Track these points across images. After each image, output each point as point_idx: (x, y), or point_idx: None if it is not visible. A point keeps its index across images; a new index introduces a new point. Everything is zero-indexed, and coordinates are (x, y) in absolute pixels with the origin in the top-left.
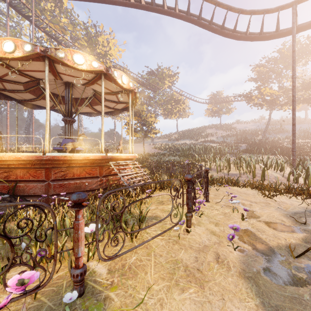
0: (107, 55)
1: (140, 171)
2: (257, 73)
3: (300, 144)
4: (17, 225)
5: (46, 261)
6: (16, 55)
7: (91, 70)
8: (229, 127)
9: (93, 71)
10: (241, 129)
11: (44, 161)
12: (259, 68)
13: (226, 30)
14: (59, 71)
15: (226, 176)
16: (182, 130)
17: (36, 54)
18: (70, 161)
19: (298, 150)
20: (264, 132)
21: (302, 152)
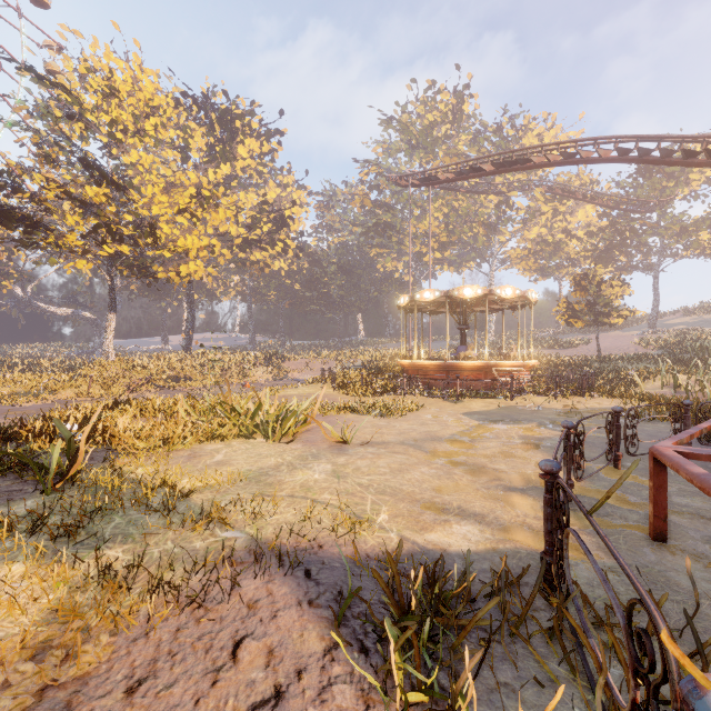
0: None
1: (526, 379)
2: None
3: None
4: (445, 380)
5: (450, 397)
6: (431, 299)
7: (476, 296)
8: None
9: (478, 296)
10: None
11: (446, 366)
12: None
13: None
14: (454, 298)
15: (671, 394)
16: None
17: (441, 296)
18: (461, 366)
19: None
20: None
21: None
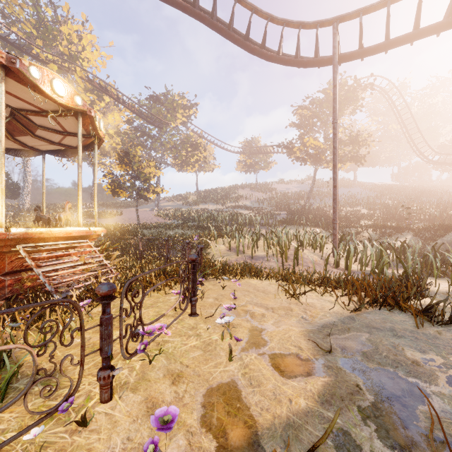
0: (78, 58)
1: (96, 260)
2: (300, 117)
3: (347, 213)
4: None
5: None
6: None
7: None
8: (268, 187)
9: None
10: (282, 190)
11: None
12: (302, 110)
13: (253, 44)
14: None
15: (250, 260)
16: (205, 190)
17: None
18: None
19: (345, 221)
20: (308, 197)
21: (349, 223)
